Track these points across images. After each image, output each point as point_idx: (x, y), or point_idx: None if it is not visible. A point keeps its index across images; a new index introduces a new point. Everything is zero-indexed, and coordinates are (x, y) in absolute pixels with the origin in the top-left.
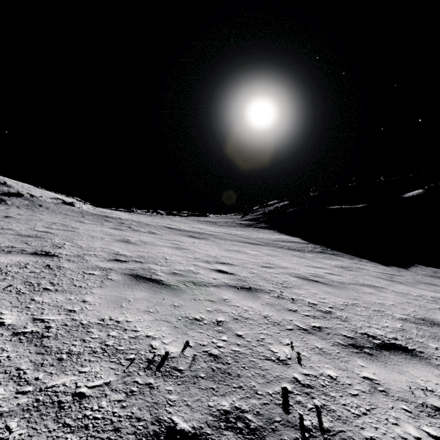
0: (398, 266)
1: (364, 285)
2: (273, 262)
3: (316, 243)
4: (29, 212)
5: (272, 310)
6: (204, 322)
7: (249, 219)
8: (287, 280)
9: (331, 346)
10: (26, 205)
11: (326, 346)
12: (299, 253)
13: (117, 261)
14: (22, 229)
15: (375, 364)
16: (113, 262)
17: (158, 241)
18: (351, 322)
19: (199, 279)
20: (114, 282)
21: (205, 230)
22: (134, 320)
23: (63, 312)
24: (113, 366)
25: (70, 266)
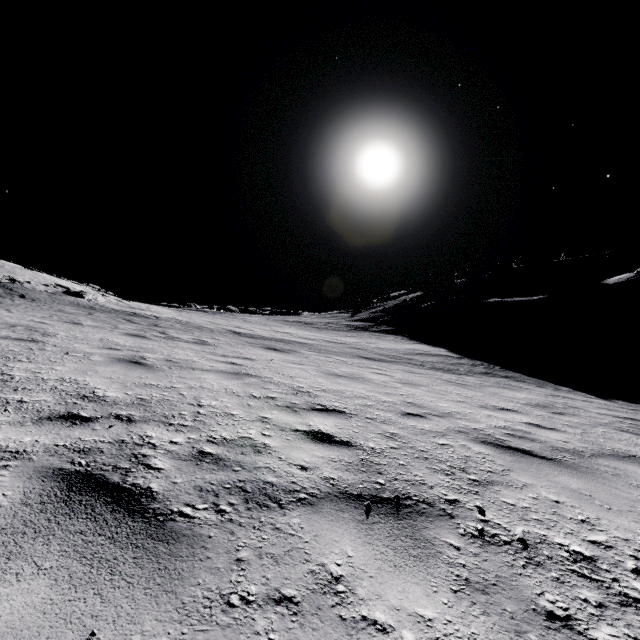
0: (625, 399)
1: (623, 457)
2: (420, 400)
3: (473, 357)
4: None
5: (499, 632)
6: None
7: (362, 319)
8: (469, 456)
9: None
10: None
11: None
12: (453, 376)
13: (65, 421)
14: None
15: None
16: (46, 427)
17: (203, 359)
18: None
19: (264, 474)
20: None
21: (295, 336)
22: None
23: None
24: None
25: None
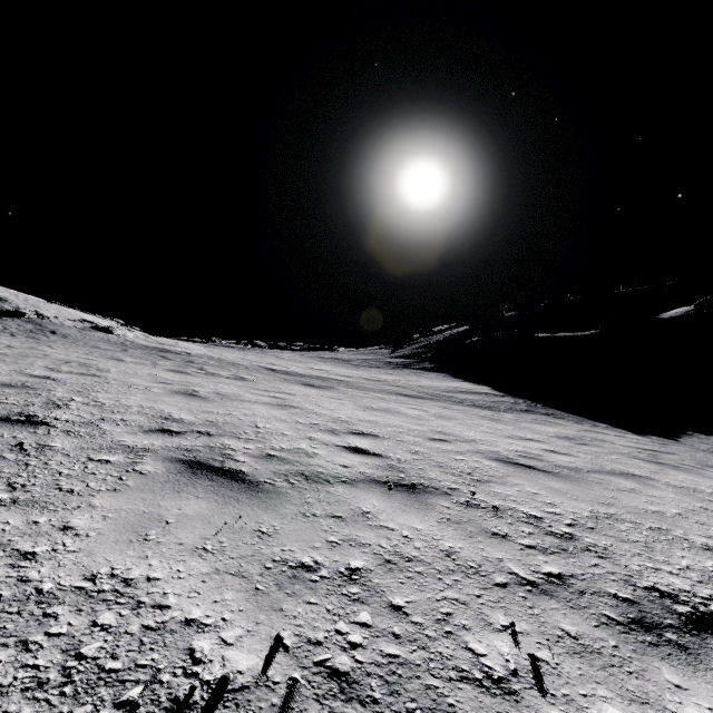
0: (660, 435)
1: (616, 474)
2: (449, 430)
3: (517, 395)
4: (30, 342)
5: (460, 536)
6: (321, 574)
7: (403, 355)
8: (478, 467)
9: (596, 627)
10: (28, 332)
11: (586, 630)
12: (490, 412)
13: (164, 433)
14: (1, 373)
15: (703, 676)
16: (154, 436)
17: (248, 393)
18: (617, 558)
19: (316, 468)
20: (145, 480)
21: (332, 374)
22: (165, 576)
23: (6, 559)
24: None
25: (65, 445)
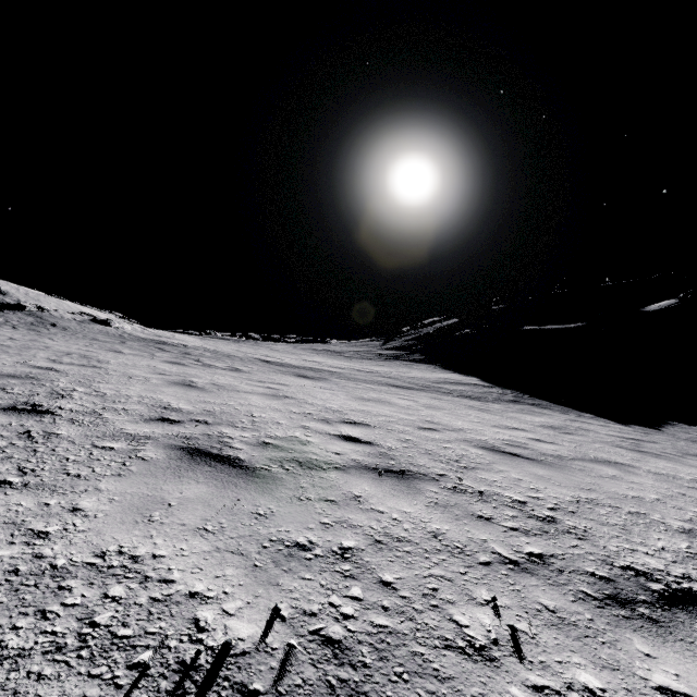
0: (643, 425)
1: (599, 461)
2: (438, 419)
3: (505, 386)
4: (32, 335)
5: (446, 518)
6: (315, 553)
7: (394, 347)
8: (465, 454)
9: (573, 602)
10: (29, 325)
11: (564, 604)
12: (479, 403)
13: (164, 422)
14: (5, 365)
15: (671, 646)
16: (154, 424)
17: (243, 384)
18: (596, 540)
19: (310, 455)
20: (147, 465)
21: (324, 365)
22: (170, 553)
23: (21, 538)
24: (94, 692)
25: (71, 432)
